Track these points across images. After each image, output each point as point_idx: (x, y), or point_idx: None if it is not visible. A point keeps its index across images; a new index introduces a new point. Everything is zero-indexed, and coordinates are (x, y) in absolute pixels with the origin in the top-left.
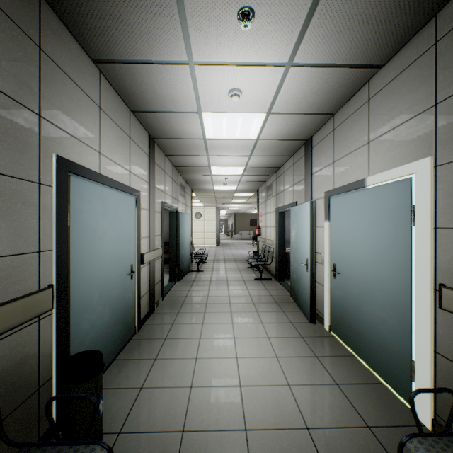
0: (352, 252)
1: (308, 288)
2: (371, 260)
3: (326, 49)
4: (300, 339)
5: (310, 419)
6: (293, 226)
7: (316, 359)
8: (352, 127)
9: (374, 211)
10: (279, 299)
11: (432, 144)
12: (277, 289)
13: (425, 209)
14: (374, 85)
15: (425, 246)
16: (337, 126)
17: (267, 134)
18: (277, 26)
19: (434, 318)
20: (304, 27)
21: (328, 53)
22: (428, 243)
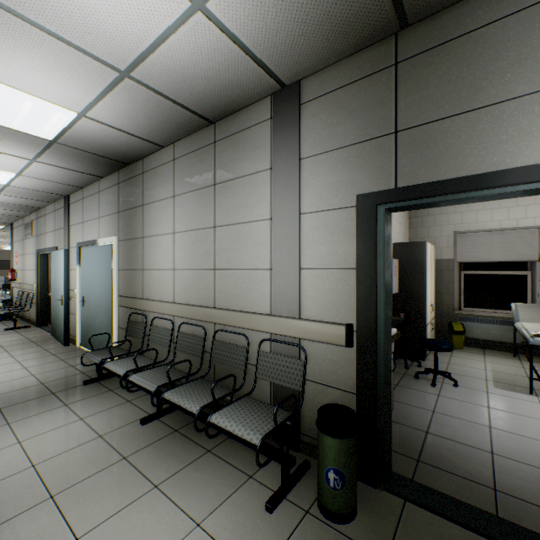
0: (92, 286)
1: (64, 318)
2: (100, 289)
3: (61, 163)
4: (52, 356)
5: (46, 380)
6: (53, 269)
7: (62, 361)
8: (93, 203)
9: (101, 260)
10: (38, 339)
11: (118, 230)
12: (37, 332)
13: (116, 260)
14: (102, 185)
15: (116, 278)
16: (85, 197)
17: (19, 185)
18: (20, 147)
19: (119, 311)
20: (41, 152)
21: (64, 164)
22: (116, 277)
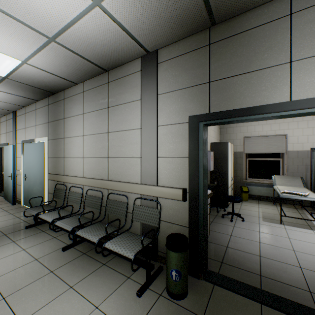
0: (31, 167)
1: (12, 188)
2: (36, 169)
3: (11, 91)
4: (4, 211)
5: (0, 227)
6: (5, 157)
7: (11, 214)
8: (32, 116)
9: (37, 151)
10: None
11: (48, 133)
12: None
13: (46, 152)
14: (37, 105)
15: (46, 163)
16: (27, 112)
17: None
18: None
19: (49, 183)
20: None
21: (12, 92)
22: (47, 162)
